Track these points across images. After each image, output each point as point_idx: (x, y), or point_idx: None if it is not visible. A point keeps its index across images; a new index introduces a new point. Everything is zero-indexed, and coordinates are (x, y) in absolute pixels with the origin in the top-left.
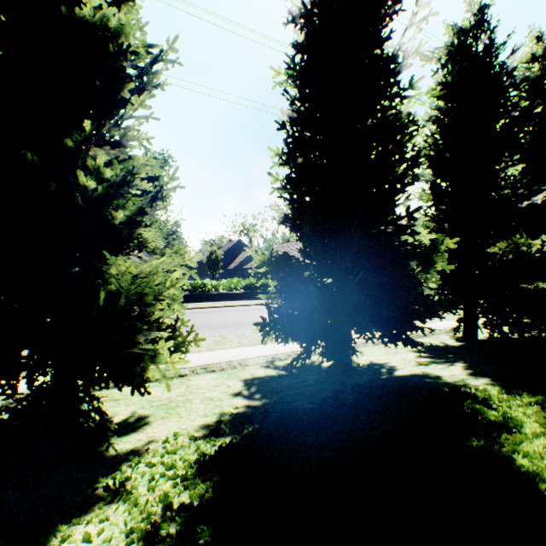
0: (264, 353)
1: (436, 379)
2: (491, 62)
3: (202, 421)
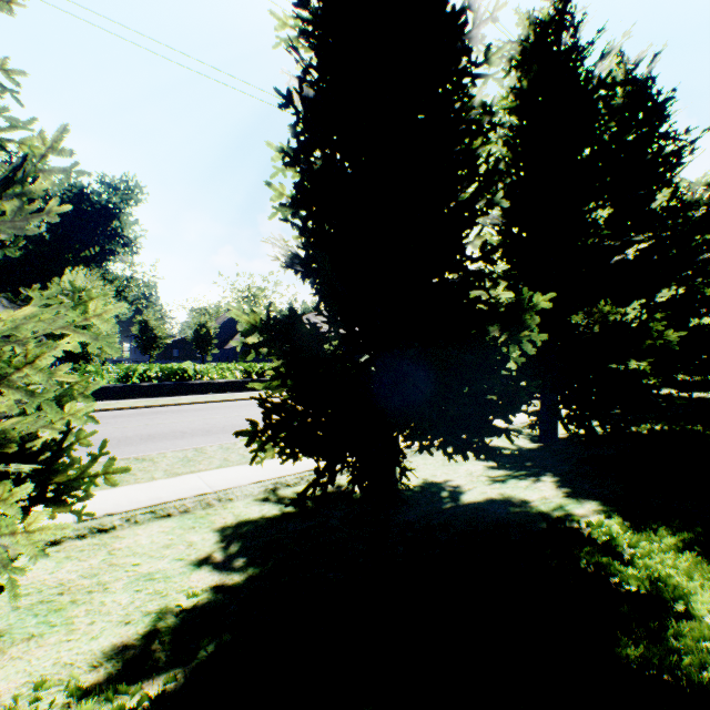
0: (262, 476)
1: (524, 506)
2: (577, 66)
3: (114, 638)
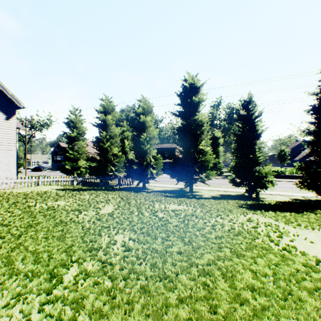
0: (301, 195)
1: None
2: None
3: (278, 200)
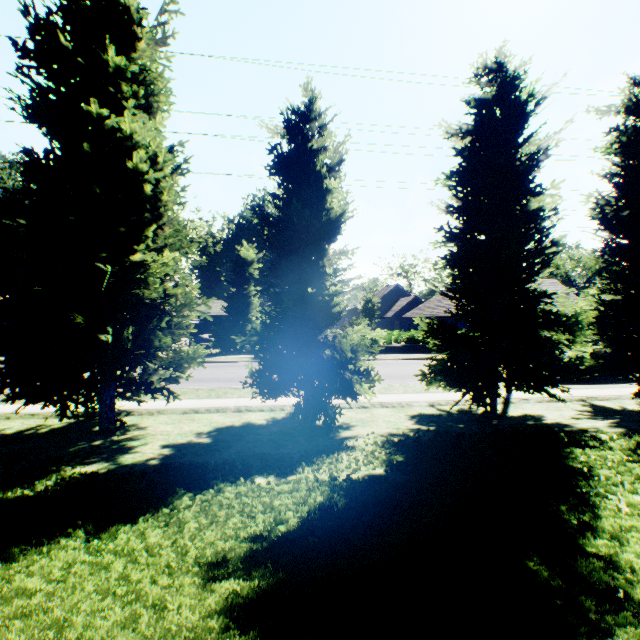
0: (426, 399)
1: (574, 426)
2: None
3: (386, 430)
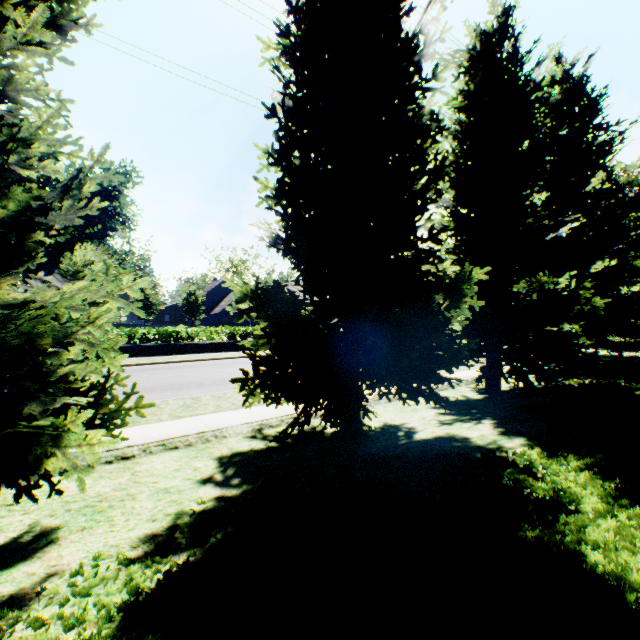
0: (249, 419)
1: (464, 442)
2: (517, 72)
3: (146, 530)
